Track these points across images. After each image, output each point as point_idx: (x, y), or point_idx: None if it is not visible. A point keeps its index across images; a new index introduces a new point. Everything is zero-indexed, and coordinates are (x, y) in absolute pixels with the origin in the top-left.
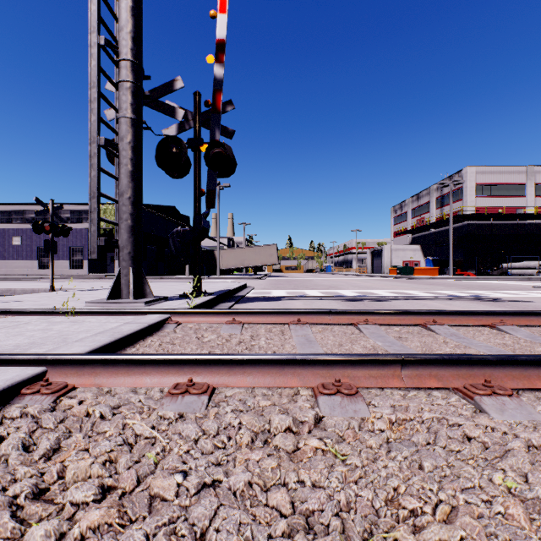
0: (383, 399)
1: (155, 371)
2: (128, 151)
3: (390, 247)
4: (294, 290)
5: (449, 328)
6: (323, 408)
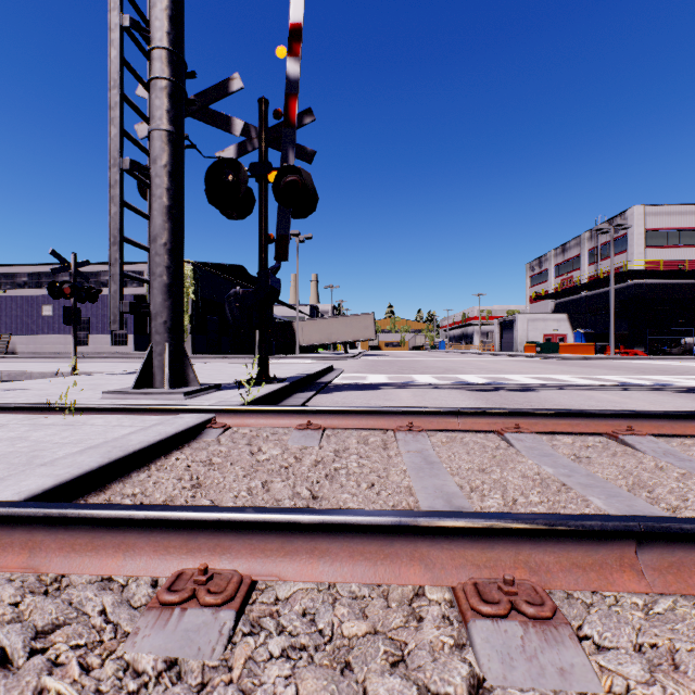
0: (608, 623)
1: (143, 541)
2: (162, 178)
3: (525, 316)
4: (398, 374)
5: (657, 441)
6: (485, 659)
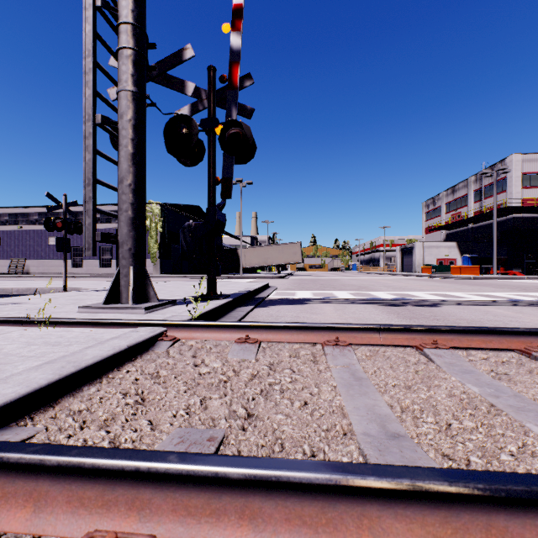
0: None
1: (56, 489)
2: (128, 130)
3: (422, 244)
4: (321, 291)
5: None
6: None
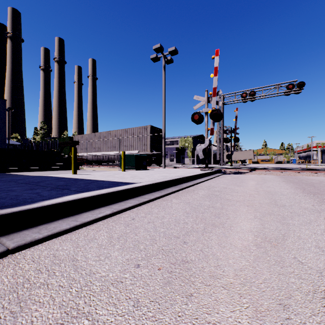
0: None
1: None
2: (222, 143)
3: None
4: None
5: None
6: None
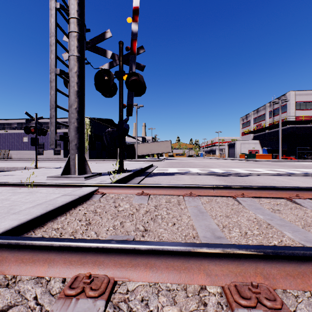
0: (311, 310)
1: (58, 257)
2: (74, 78)
3: (239, 141)
4: (182, 168)
5: (311, 202)
6: None
